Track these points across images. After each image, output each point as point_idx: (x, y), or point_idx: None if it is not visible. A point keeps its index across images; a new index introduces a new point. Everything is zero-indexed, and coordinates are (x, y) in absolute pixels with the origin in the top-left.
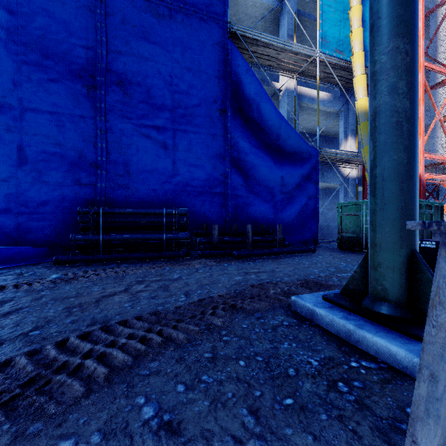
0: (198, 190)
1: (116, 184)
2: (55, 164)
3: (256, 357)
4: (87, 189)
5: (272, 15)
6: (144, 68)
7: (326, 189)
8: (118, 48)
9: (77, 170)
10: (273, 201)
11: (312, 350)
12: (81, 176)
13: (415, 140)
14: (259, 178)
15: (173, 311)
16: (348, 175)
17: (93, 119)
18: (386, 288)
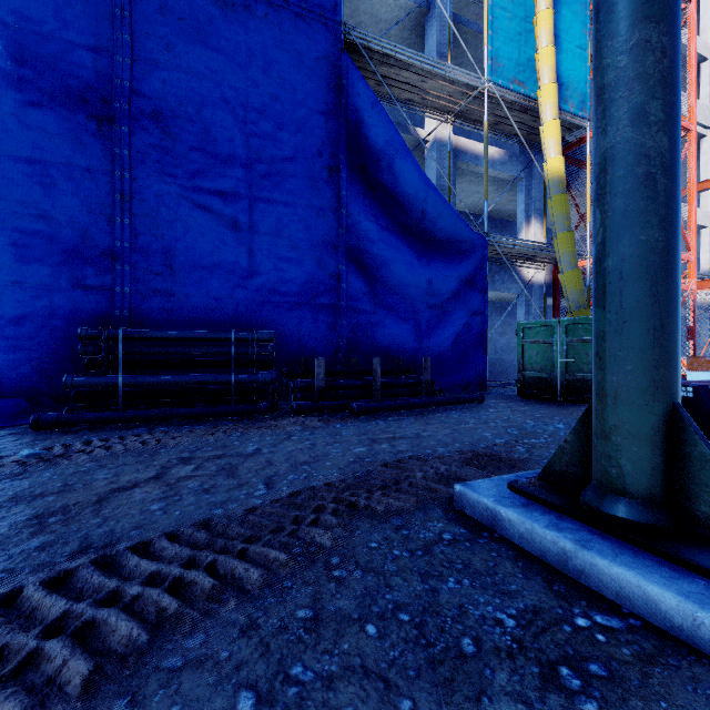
0: (293, 300)
1: (150, 288)
2: (38, 252)
3: (399, 615)
4: (97, 296)
5: (413, 20)
6: (199, 92)
7: (496, 302)
8: (154, 55)
9: (79, 263)
10: (415, 320)
11: (501, 592)
12: (85, 274)
13: (678, 207)
14: (393, 282)
15: (243, 517)
16: (531, 279)
17: (107, 175)
18: (627, 473)
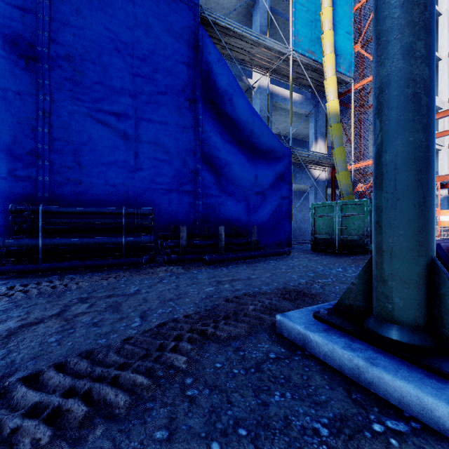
0: (165, 188)
1: (64, 177)
2: None
3: (238, 430)
4: (25, 182)
5: (245, 9)
6: (100, 44)
7: (296, 191)
8: (67, 16)
9: (11, 159)
10: (246, 201)
11: (314, 403)
12: (16, 167)
13: (434, 118)
14: (232, 177)
15: (120, 345)
16: (318, 177)
17: (32, 98)
18: (399, 307)
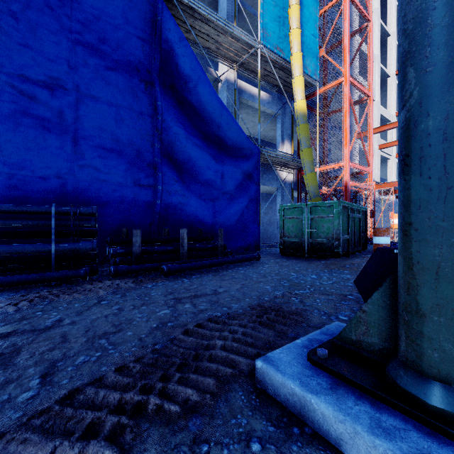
0: (116, 183)
1: None
2: None
3: None
4: None
5: None
6: None
7: (263, 193)
8: None
9: None
10: (213, 202)
11: None
12: None
13: None
14: (196, 174)
15: None
16: (285, 179)
17: None
18: (452, 358)
